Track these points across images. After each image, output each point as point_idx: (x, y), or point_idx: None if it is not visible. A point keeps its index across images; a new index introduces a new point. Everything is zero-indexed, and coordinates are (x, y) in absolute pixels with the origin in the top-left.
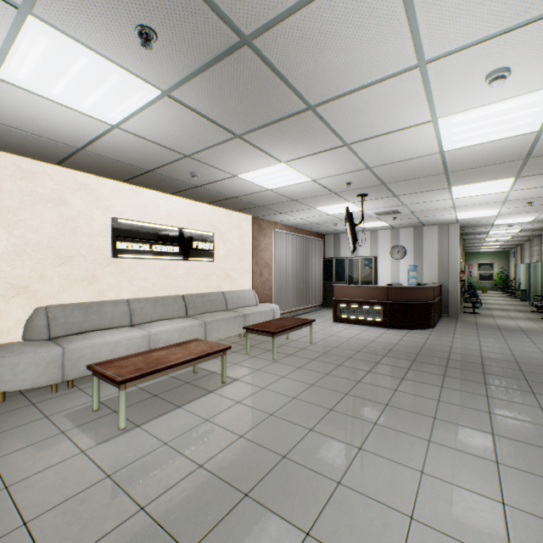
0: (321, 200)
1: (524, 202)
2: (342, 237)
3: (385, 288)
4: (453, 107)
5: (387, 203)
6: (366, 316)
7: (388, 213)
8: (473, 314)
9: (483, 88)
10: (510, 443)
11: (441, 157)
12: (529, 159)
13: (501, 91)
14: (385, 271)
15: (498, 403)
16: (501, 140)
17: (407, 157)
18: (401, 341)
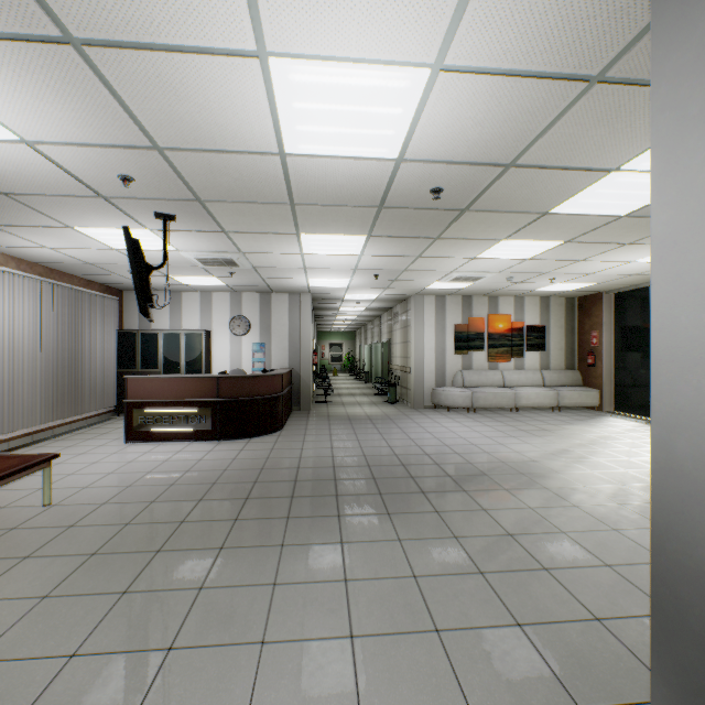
0: (81, 210)
1: (373, 274)
2: (155, 298)
3: (216, 379)
4: (293, 31)
5: (215, 243)
6: (185, 426)
7: (220, 263)
8: (325, 403)
9: (340, 1)
10: (376, 648)
11: (284, 167)
12: (383, 210)
13: (366, 31)
14: (223, 352)
15: (356, 552)
16: (359, 161)
17: (229, 145)
18: (236, 461)
